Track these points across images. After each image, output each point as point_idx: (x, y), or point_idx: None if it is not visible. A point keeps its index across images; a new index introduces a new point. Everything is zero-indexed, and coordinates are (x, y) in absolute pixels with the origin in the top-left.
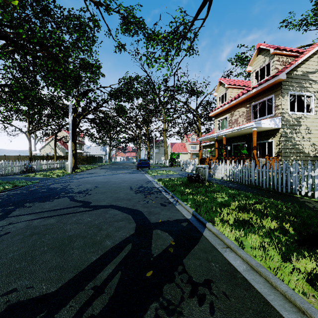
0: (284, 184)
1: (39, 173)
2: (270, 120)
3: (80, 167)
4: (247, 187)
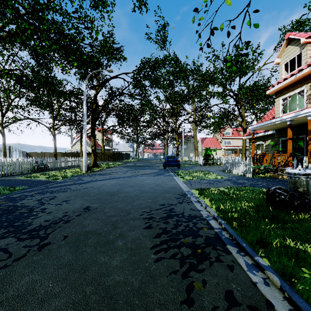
0: None
1: (49, 172)
2: None
3: (103, 165)
4: None
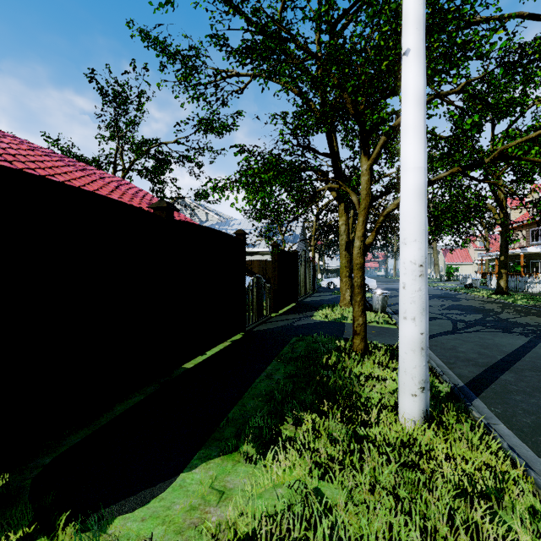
0: (520, 287)
1: None
2: (536, 247)
3: None
4: None
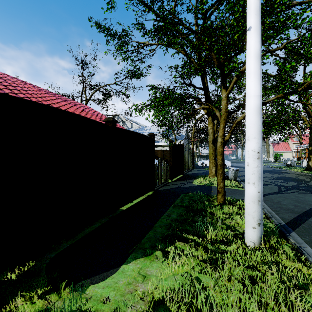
0: None
1: None
2: None
3: None
4: None
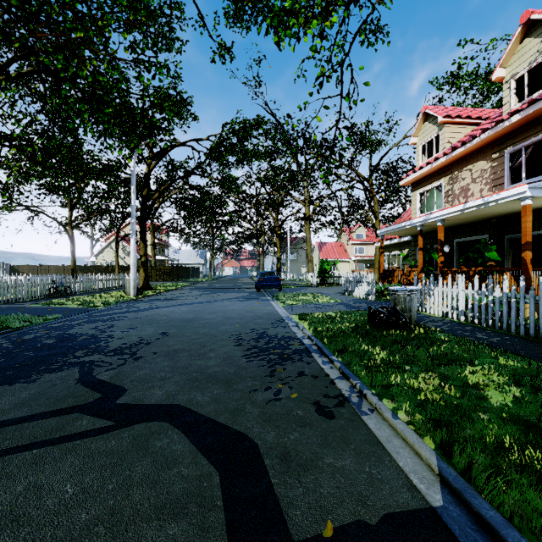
0: None
1: (77, 297)
2: None
3: (157, 286)
4: (536, 346)
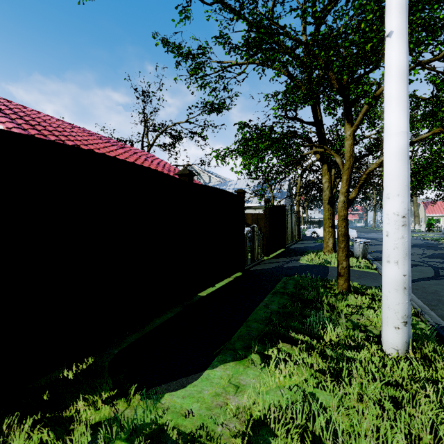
0: None
1: None
2: None
3: None
4: None
